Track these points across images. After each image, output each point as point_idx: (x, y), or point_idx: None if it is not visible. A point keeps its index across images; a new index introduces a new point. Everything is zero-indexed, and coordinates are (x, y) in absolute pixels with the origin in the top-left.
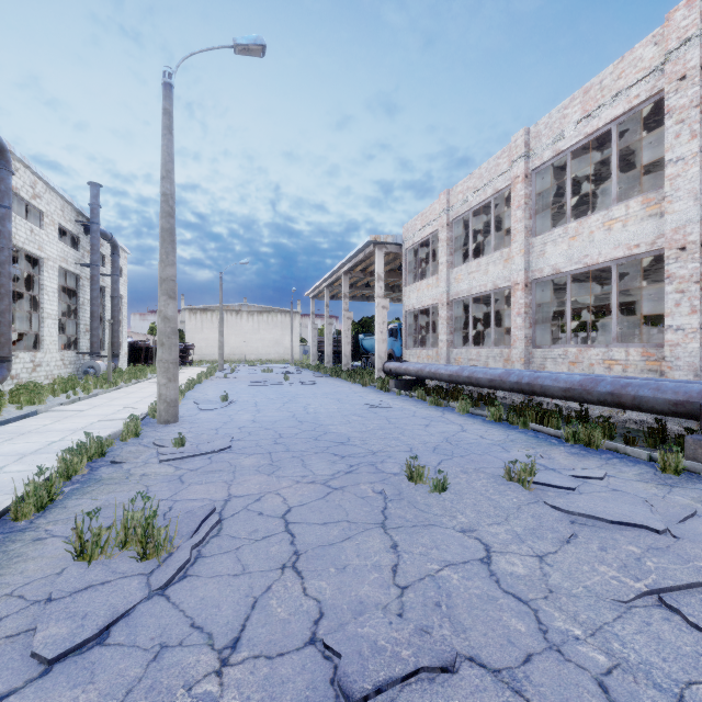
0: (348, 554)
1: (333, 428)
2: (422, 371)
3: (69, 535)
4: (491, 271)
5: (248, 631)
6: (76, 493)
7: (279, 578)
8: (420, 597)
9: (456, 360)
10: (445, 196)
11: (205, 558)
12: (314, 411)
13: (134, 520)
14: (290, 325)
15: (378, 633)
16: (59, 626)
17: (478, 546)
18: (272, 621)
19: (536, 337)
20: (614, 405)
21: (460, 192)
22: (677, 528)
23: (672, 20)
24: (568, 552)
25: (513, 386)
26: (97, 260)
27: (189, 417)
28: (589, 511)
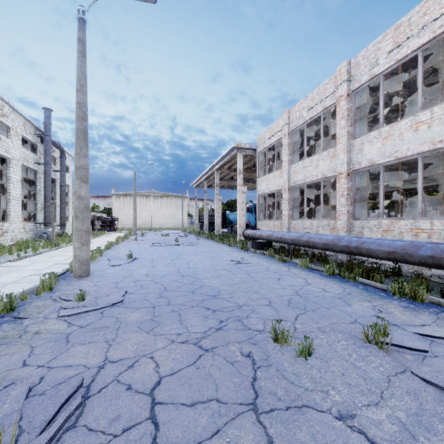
0: None
1: (207, 281)
2: (271, 236)
3: None
4: (321, 165)
5: None
6: None
7: None
8: None
9: (295, 228)
10: (287, 114)
11: None
12: (193, 267)
13: None
14: (181, 205)
15: None
16: None
17: None
18: None
19: (355, 212)
20: (434, 266)
21: (297, 111)
22: None
23: None
24: None
25: (343, 249)
26: (49, 160)
27: (99, 271)
28: None
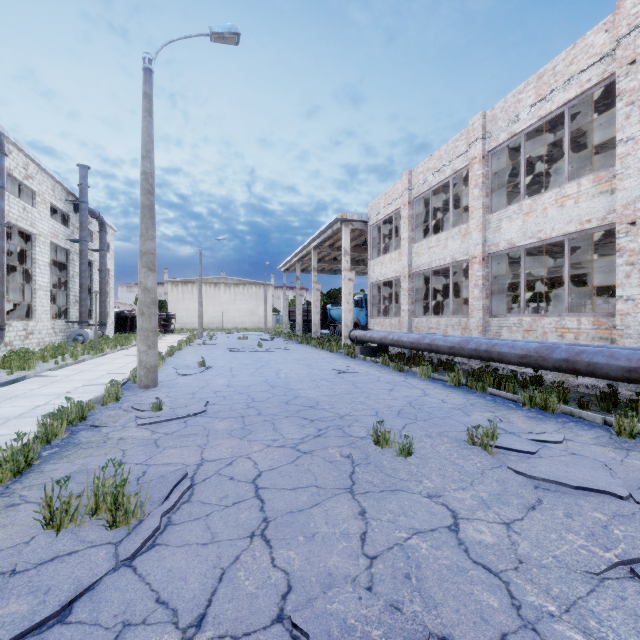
0: (316, 521)
1: (303, 392)
2: (386, 338)
3: (38, 504)
4: (450, 246)
5: (214, 607)
6: (54, 457)
7: (247, 547)
8: (389, 568)
9: (417, 328)
10: (407, 177)
11: (175, 526)
12: (285, 376)
13: (105, 487)
14: (263, 296)
15: (348, 610)
16: (20, 603)
17: (445, 513)
18: (239, 595)
19: (492, 307)
20: (569, 371)
21: (420, 173)
22: (639, 493)
23: (623, 8)
24: (535, 519)
25: (472, 353)
26: (85, 236)
27: (168, 382)
28: (552, 476)
